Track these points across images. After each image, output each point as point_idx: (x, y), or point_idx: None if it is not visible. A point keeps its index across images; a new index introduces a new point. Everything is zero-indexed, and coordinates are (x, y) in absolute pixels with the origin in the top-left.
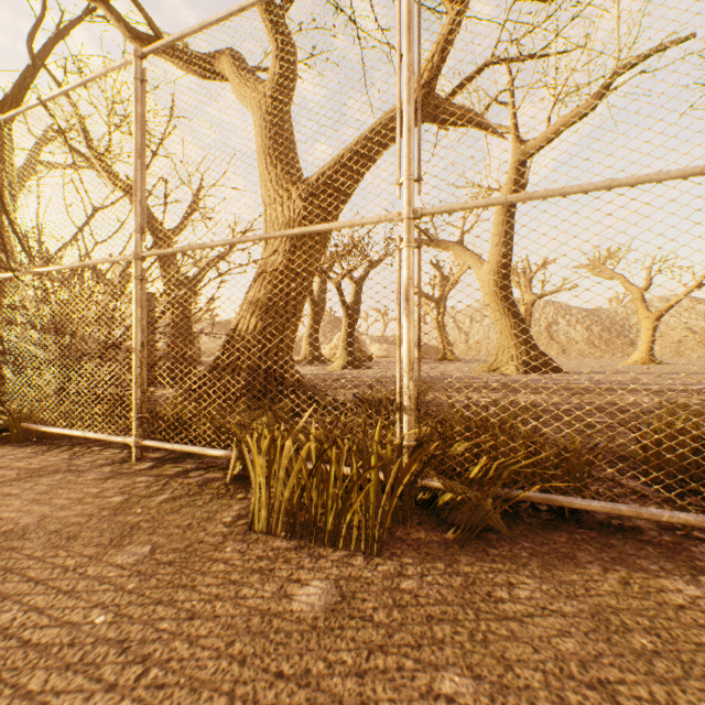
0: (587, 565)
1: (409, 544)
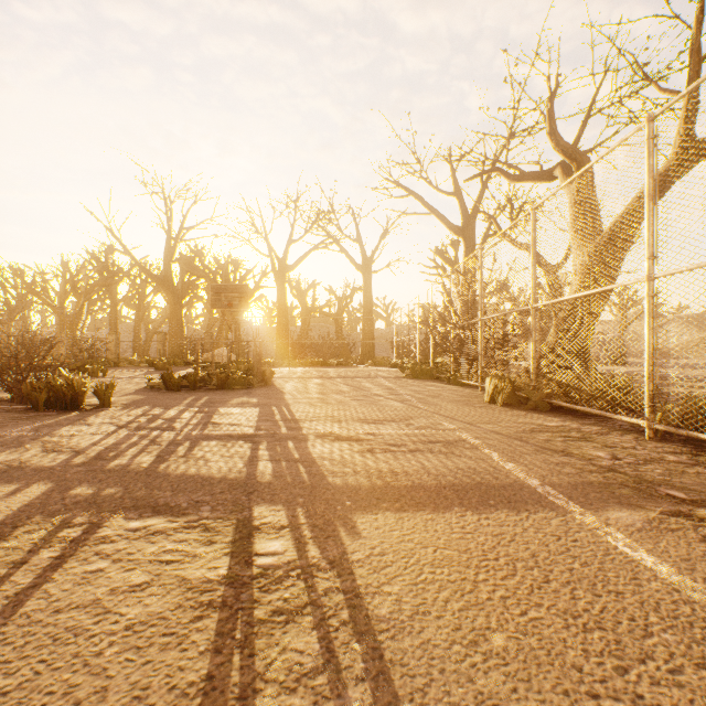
0: (545, 415)
1: (512, 408)
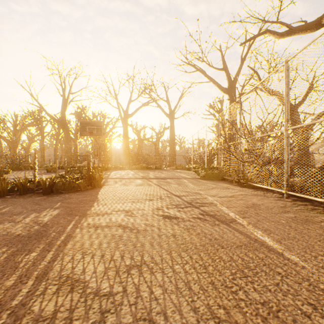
0: None
1: None
